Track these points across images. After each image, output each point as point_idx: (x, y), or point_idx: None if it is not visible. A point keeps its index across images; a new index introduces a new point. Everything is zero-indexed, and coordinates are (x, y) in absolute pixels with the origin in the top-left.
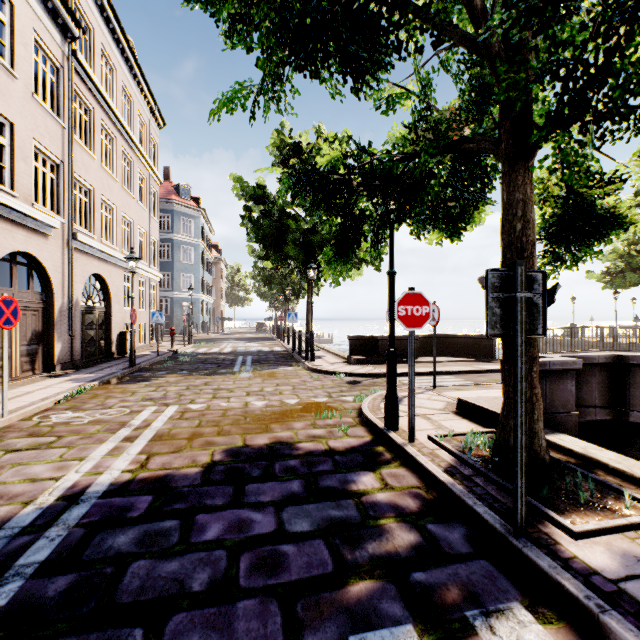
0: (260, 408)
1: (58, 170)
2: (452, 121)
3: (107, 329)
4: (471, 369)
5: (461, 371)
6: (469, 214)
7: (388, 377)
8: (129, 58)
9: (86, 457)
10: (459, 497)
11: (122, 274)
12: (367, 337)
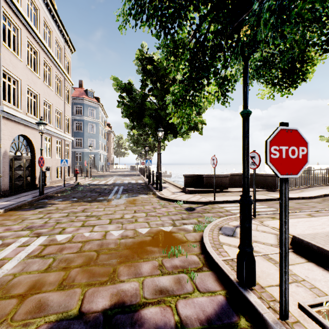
0: (115, 240)
1: None
2: None
3: (32, 170)
4: (268, 198)
5: (262, 199)
6: (310, 63)
7: (243, 227)
8: (48, 4)
9: None
10: None
11: (44, 136)
12: (196, 175)
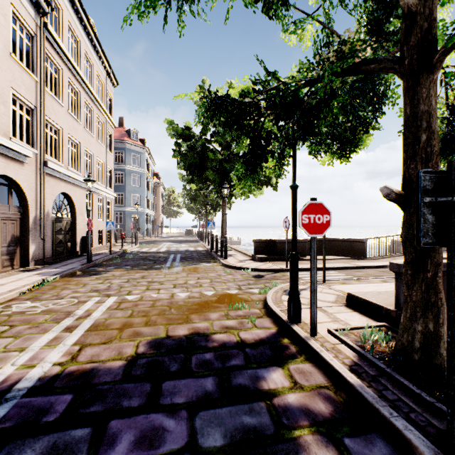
0: (183, 299)
1: (32, 113)
2: (356, 41)
3: (73, 234)
4: (349, 265)
5: (342, 267)
6: (358, 137)
7: (291, 277)
8: (90, 33)
9: (26, 348)
10: (372, 404)
11: (84, 193)
12: (268, 240)
